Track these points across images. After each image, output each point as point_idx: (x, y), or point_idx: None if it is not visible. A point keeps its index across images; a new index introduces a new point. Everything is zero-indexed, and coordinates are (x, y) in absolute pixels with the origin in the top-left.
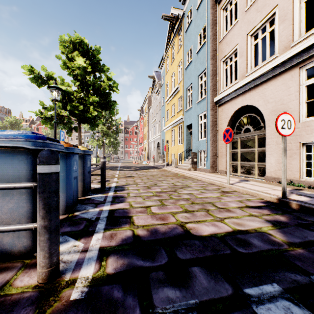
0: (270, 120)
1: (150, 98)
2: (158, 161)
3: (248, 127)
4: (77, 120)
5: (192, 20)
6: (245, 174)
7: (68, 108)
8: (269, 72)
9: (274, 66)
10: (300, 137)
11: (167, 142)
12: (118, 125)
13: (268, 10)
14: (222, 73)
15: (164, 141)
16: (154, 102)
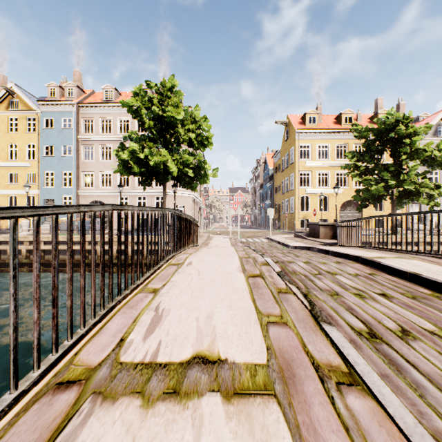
0: None
1: None
2: None
3: None
4: None
5: (54, 129)
6: None
7: None
8: (110, 193)
9: (112, 192)
10: None
11: None
12: None
13: (109, 170)
14: (83, 178)
15: None
16: None
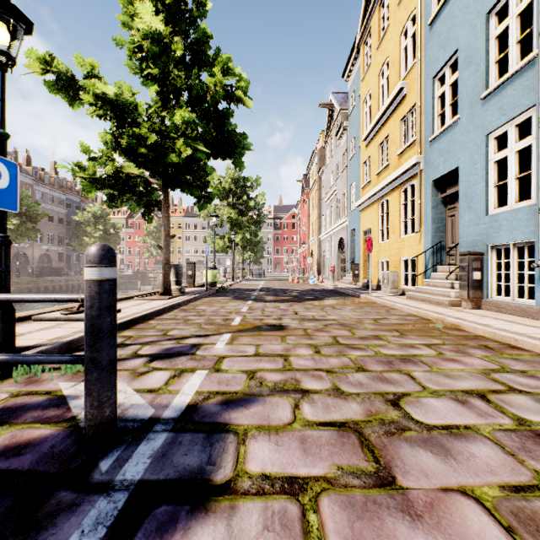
0: None
1: (323, 152)
2: (341, 277)
3: None
4: (160, 185)
5: None
6: None
7: (123, 144)
8: None
9: None
10: None
11: (365, 233)
12: (260, 208)
13: None
14: None
15: (355, 233)
16: (332, 156)
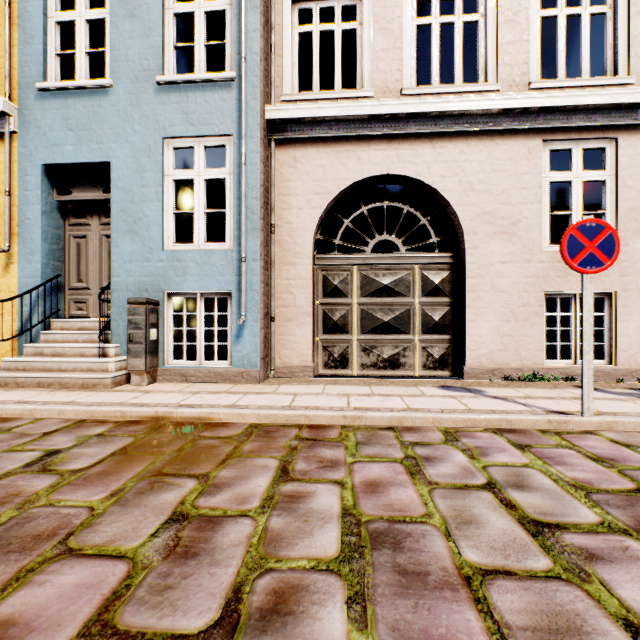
0: (478, 234)
1: None
2: None
3: (391, 238)
4: None
5: None
6: (380, 369)
7: None
8: (483, 117)
9: (509, 108)
10: (545, 280)
11: None
12: None
13: None
14: (289, 35)
15: None
16: None
